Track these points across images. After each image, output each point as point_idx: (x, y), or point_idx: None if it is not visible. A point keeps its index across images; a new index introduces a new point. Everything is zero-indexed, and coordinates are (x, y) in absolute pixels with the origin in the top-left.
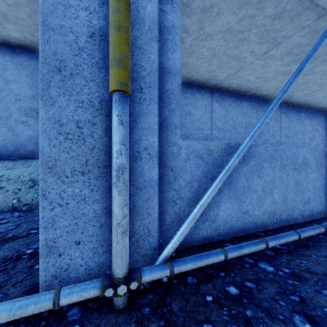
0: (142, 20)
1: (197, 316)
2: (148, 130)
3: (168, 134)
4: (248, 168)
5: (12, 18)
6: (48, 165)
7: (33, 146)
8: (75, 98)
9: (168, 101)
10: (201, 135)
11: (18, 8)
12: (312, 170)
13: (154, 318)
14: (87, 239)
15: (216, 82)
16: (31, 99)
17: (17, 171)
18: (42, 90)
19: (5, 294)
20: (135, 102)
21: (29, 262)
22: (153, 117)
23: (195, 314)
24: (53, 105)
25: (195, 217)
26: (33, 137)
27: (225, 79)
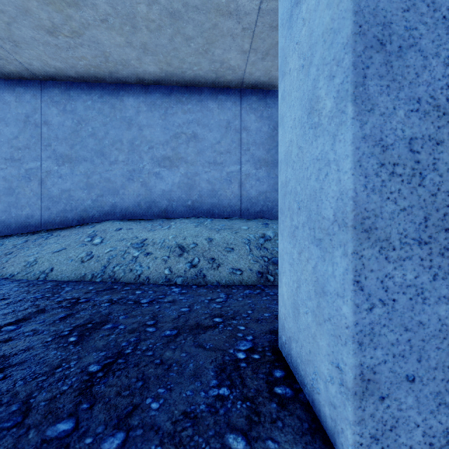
0: None
1: None
2: None
3: None
4: None
5: (151, 48)
6: (363, 225)
7: (166, 203)
8: (407, 95)
9: None
10: None
11: (160, 33)
12: None
13: None
14: (426, 375)
15: None
16: (164, 146)
17: (159, 233)
18: (355, 86)
19: (274, 441)
20: None
21: (258, 377)
22: None
23: None
24: (372, 111)
25: None
26: (166, 191)
27: None
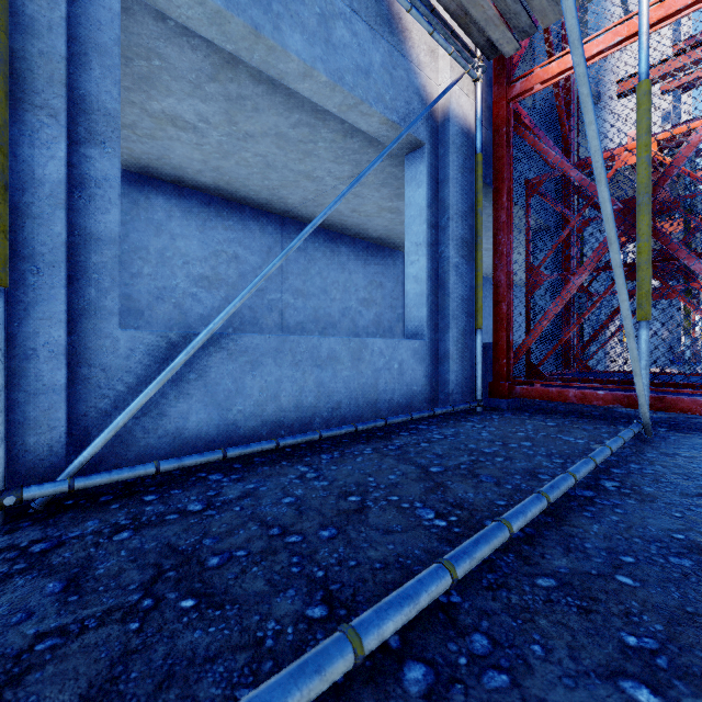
0: (40, 183)
1: (89, 518)
2: (50, 321)
3: (97, 323)
4: (237, 366)
5: None
6: None
7: None
8: None
9: (97, 279)
10: (259, 301)
11: None
12: (345, 366)
13: (32, 527)
14: None
15: (286, 207)
16: None
17: None
18: None
19: None
20: (27, 287)
21: None
22: (59, 304)
23: (87, 518)
24: None
25: (117, 426)
26: None
27: (300, 205)
